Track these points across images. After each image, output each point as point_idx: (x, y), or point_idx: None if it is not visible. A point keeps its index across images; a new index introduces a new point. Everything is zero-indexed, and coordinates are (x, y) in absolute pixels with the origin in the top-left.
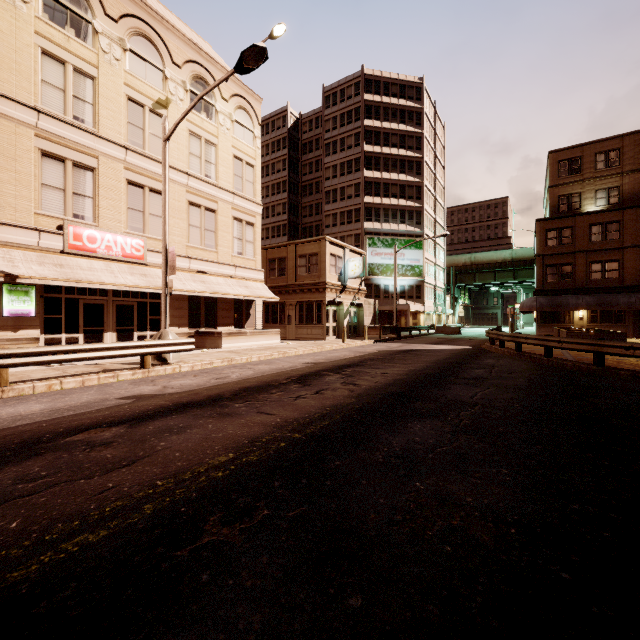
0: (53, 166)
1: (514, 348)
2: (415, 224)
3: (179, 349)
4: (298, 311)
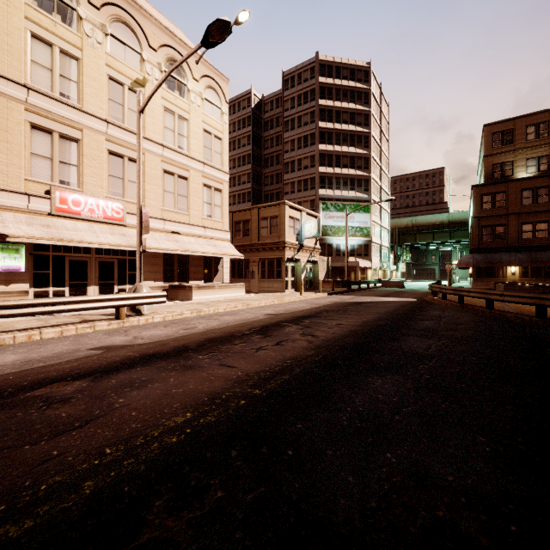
0: (41, 137)
1: (456, 300)
2: (363, 191)
3: (152, 301)
4: (260, 267)
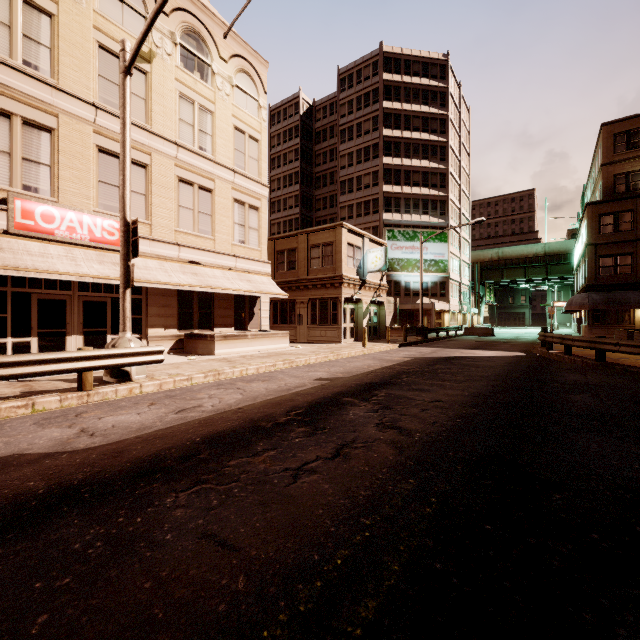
0: None
1: (586, 356)
2: (439, 215)
3: (139, 361)
4: (310, 310)
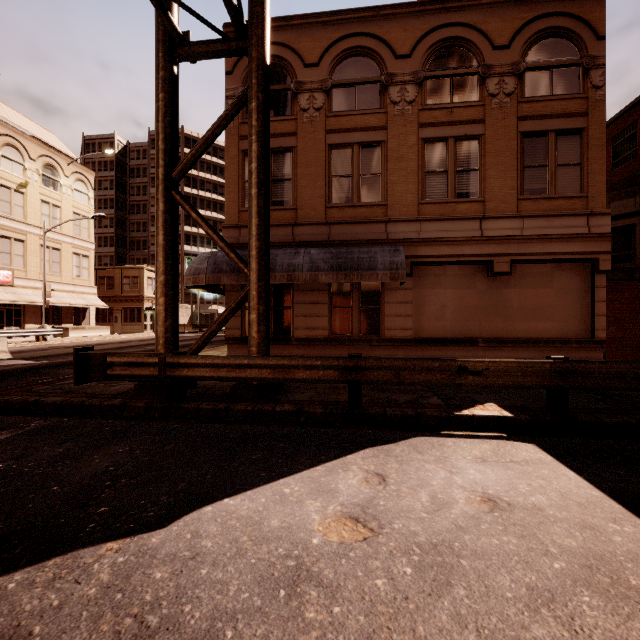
0: None
1: None
2: None
3: (56, 333)
4: (124, 314)
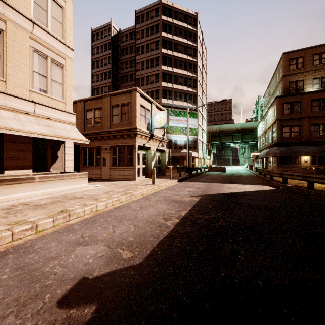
0: None
1: None
2: (193, 103)
3: None
4: (112, 154)
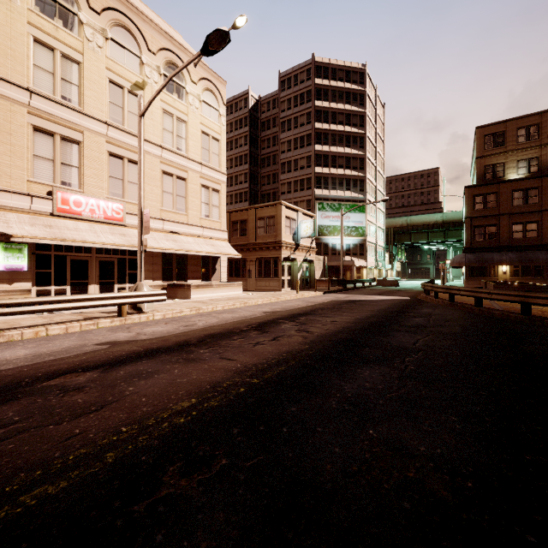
0: (43, 140)
1: (447, 299)
2: (359, 191)
3: (152, 299)
4: (257, 266)
